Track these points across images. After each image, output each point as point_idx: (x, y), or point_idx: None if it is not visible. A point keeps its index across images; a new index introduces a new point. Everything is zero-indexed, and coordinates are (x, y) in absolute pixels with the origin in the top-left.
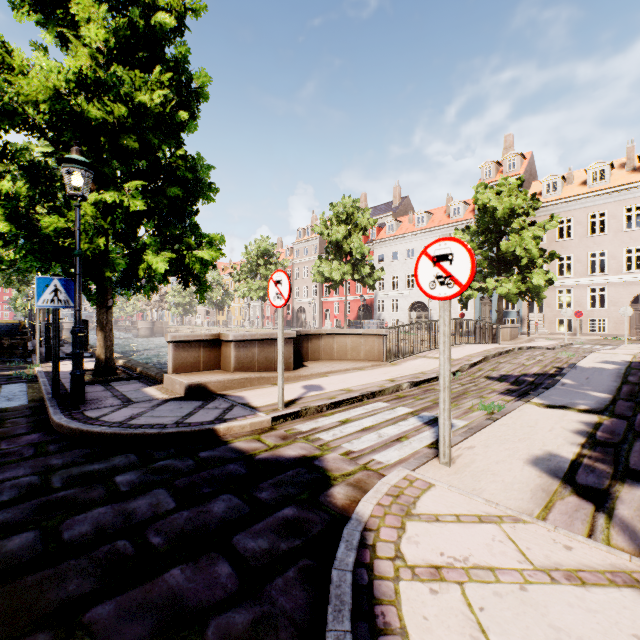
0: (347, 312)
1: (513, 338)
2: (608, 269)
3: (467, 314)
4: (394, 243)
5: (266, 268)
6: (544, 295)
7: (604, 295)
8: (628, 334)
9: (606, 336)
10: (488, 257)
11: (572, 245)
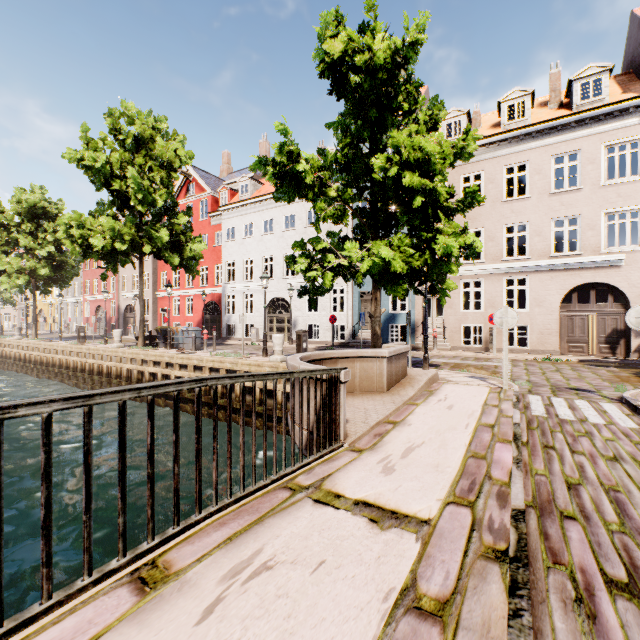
0: (190, 313)
1: (396, 381)
2: (531, 250)
3: (342, 317)
4: (248, 211)
5: (35, 238)
6: (453, 283)
7: (512, 292)
8: (558, 350)
9: (528, 353)
10: (357, 209)
11: (482, 214)
